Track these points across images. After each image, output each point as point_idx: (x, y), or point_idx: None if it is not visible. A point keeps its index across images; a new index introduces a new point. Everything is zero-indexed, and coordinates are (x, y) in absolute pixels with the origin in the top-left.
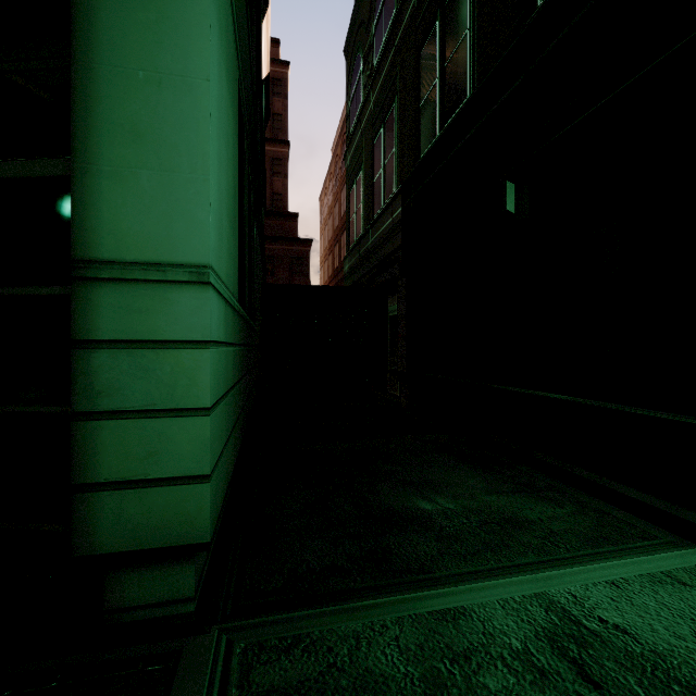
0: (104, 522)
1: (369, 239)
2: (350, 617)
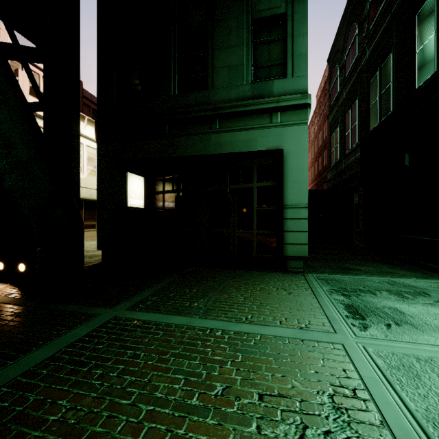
0: (289, 250)
1: (342, 164)
2: (337, 276)
